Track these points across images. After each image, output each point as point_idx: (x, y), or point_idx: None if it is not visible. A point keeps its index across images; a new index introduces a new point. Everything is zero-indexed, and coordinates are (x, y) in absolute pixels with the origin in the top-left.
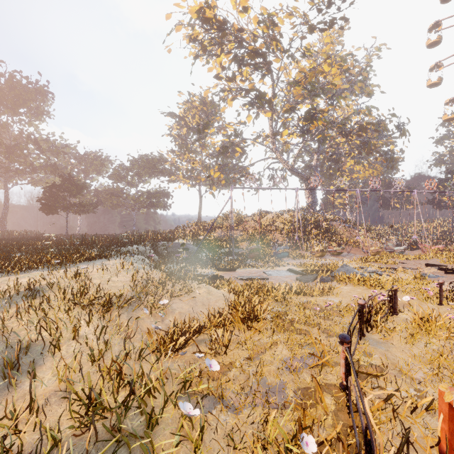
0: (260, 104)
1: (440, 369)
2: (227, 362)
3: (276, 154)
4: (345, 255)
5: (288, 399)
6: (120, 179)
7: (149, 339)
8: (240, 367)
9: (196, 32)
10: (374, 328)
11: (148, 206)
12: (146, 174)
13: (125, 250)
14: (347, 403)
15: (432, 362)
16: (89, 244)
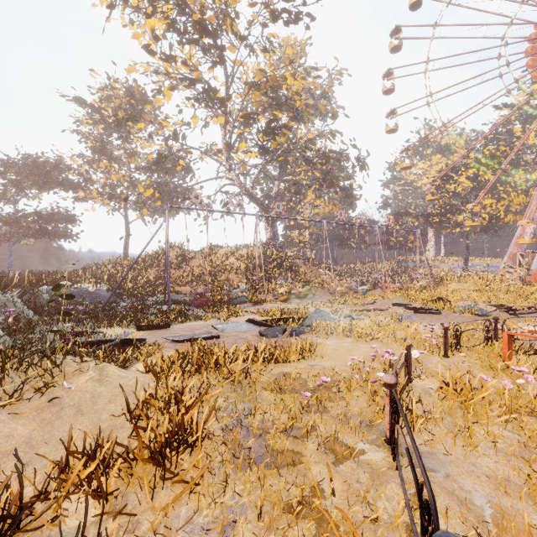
0: (210, 102)
1: None
2: None
3: (230, 174)
4: (311, 297)
5: None
6: None
7: None
8: None
9: None
10: (400, 418)
11: (37, 235)
12: (33, 185)
13: None
14: None
15: None
16: None
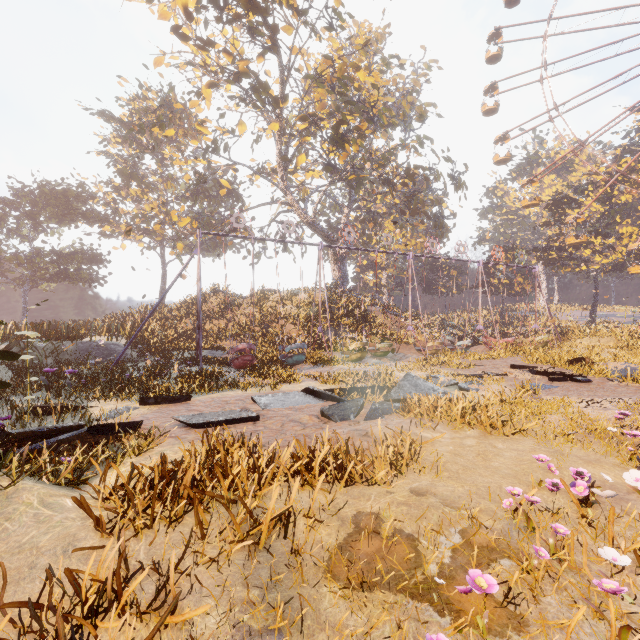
0: (260, 102)
1: None
2: None
3: (287, 197)
4: (392, 355)
5: None
6: None
7: None
8: None
9: None
10: None
11: (56, 278)
12: (51, 218)
13: None
14: None
15: None
16: None
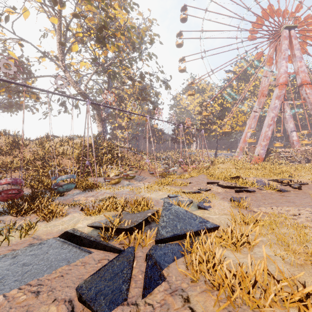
0: None
1: None
2: None
3: (65, 74)
4: (136, 177)
5: None
6: None
7: None
8: None
9: None
10: None
11: None
12: None
13: None
14: None
15: None
16: None
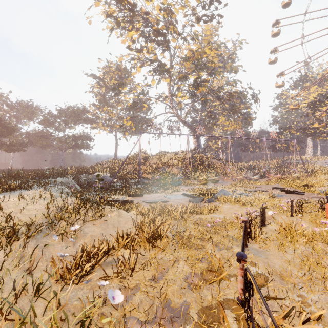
0: (161, 72)
1: (309, 272)
2: (132, 284)
3: (173, 110)
4: (221, 182)
5: (193, 325)
6: (49, 124)
7: (53, 268)
8: (145, 290)
9: (111, 10)
10: (253, 239)
11: (73, 147)
12: (72, 122)
13: (47, 181)
14: (248, 321)
15: (303, 267)
16: (15, 177)
